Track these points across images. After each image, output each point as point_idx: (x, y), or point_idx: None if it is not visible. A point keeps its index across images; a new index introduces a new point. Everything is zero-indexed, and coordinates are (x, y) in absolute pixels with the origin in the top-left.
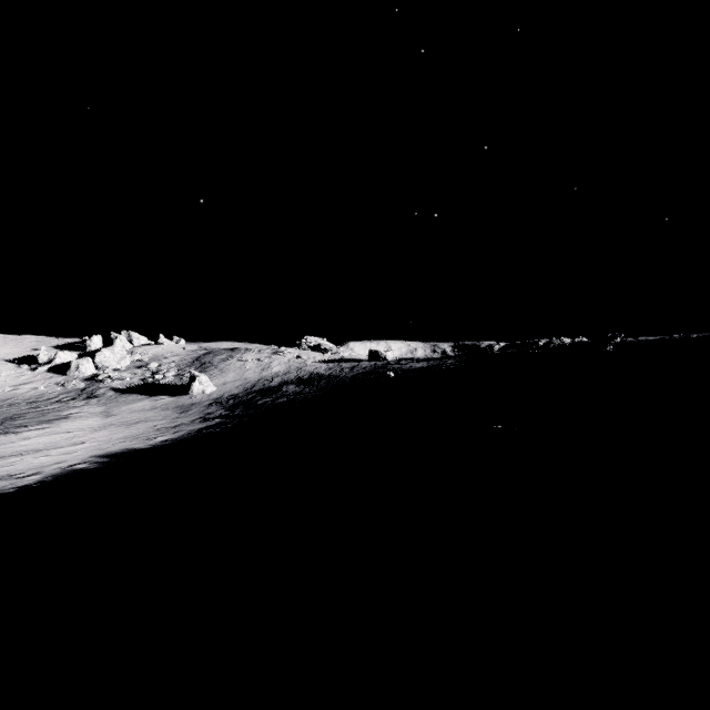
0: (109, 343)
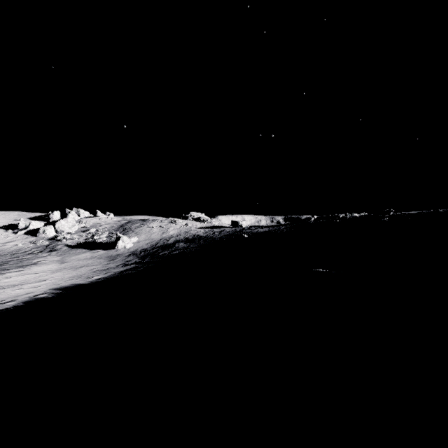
0: (64, 216)
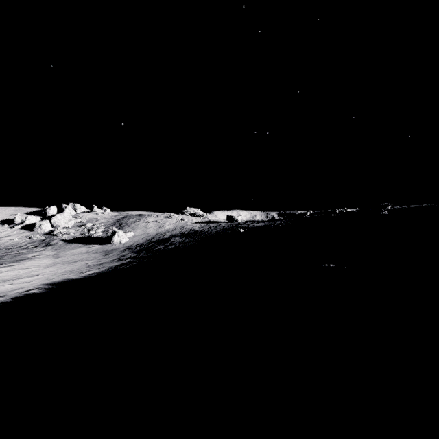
0: (61, 211)
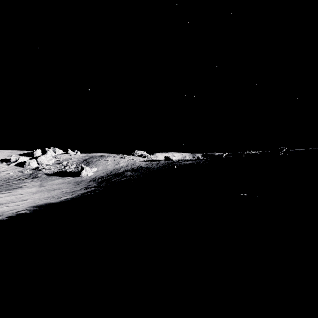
0: (44, 153)
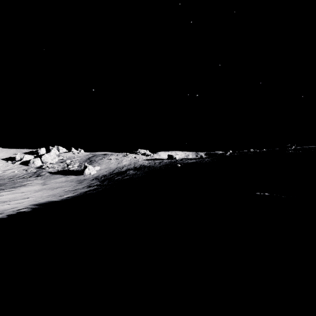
0: (48, 151)
